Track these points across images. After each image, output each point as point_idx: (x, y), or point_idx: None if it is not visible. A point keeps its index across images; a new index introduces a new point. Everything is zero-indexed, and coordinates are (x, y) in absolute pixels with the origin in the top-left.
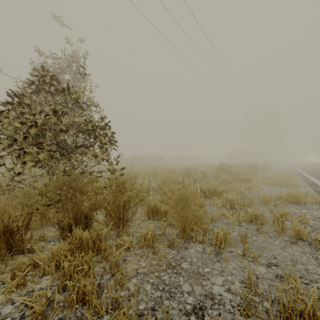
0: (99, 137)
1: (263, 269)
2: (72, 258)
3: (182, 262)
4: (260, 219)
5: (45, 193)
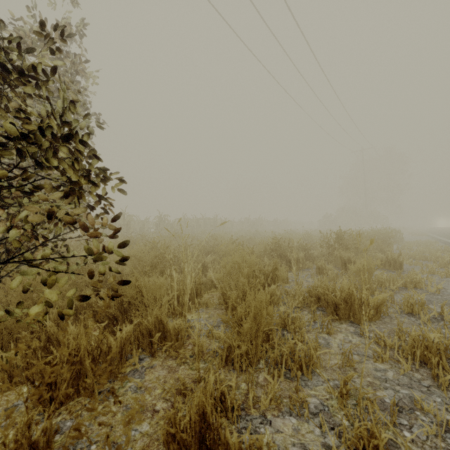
0: (48, 158)
1: None
2: None
3: None
4: None
5: None
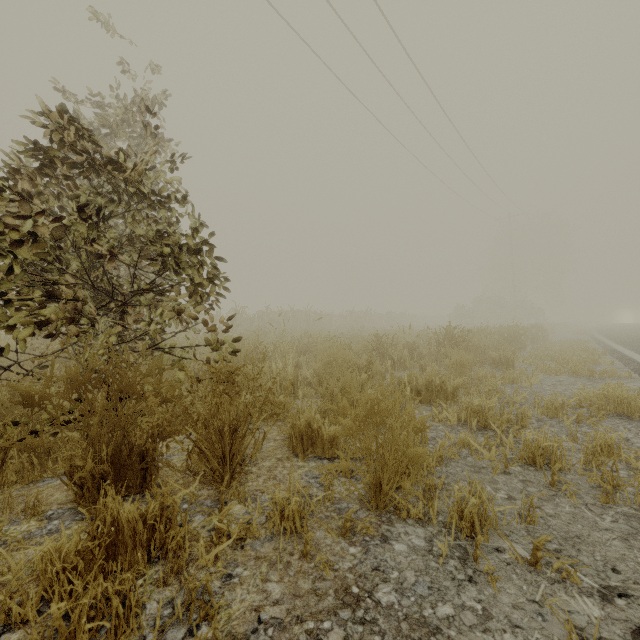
0: (184, 268)
1: (594, 609)
2: (80, 586)
3: (377, 583)
4: (553, 458)
5: (39, 401)
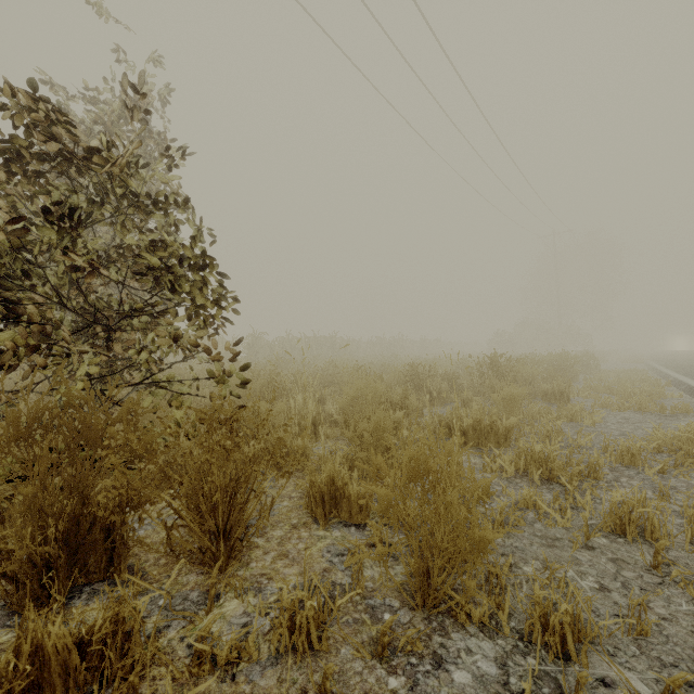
0: (181, 285)
1: None
2: None
3: None
4: (649, 527)
5: None
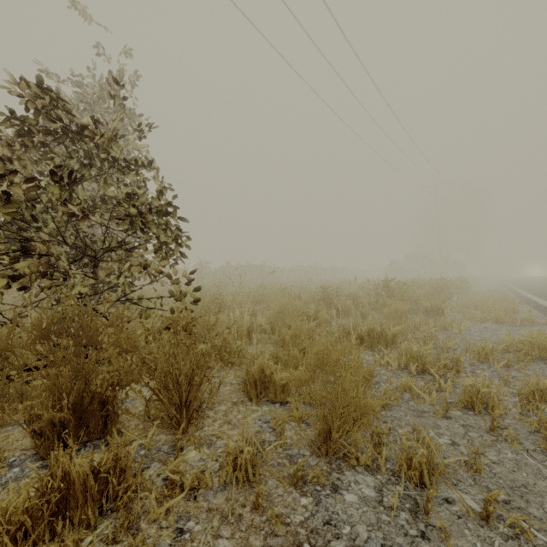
0: (149, 227)
1: None
2: None
3: (329, 540)
4: (491, 403)
5: (0, 352)
